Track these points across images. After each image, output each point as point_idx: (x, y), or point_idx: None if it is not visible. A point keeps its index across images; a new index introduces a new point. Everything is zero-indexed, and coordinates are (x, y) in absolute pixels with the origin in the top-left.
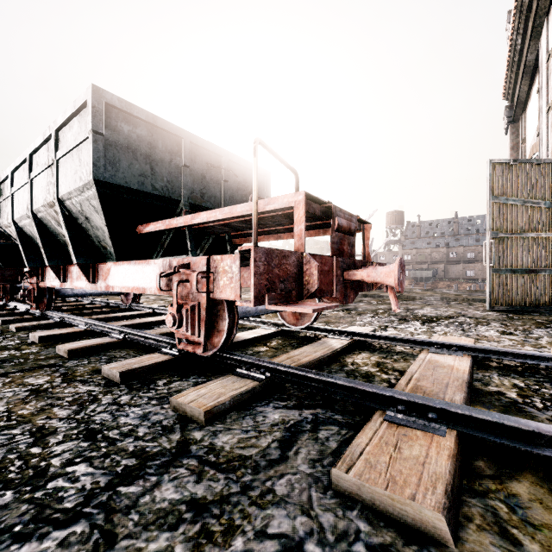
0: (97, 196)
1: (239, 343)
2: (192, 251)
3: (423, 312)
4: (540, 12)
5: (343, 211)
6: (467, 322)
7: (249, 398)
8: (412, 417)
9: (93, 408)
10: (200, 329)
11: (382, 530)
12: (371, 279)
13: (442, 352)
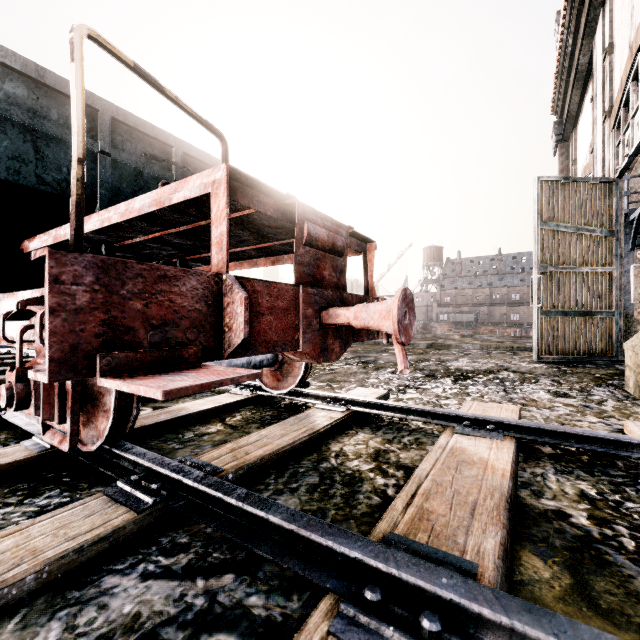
0: None
1: (178, 420)
2: None
3: (457, 365)
4: (595, 2)
5: (321, 215)
6: (510, 378)
7: (102, 552)
8: (389, 624)
9: None
10: (65, 408)
11: None
12: (360, 322)
13: (472, 432)
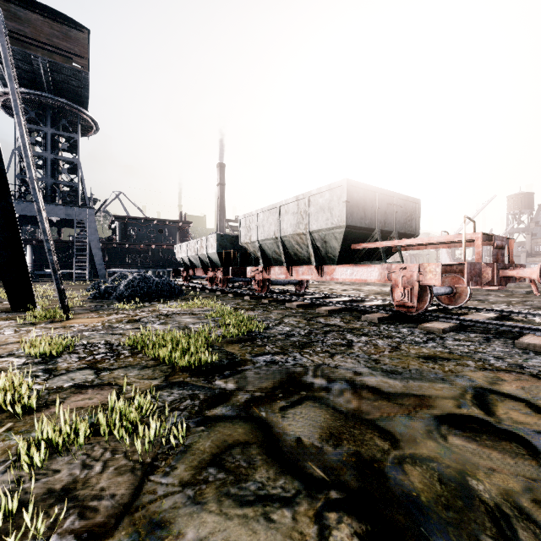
0: (343, 232)
1: None
2: (384, 258)
3: None
4: None
5: (498, 236)
6: None
7: (455, 329)
8: None
9: (382, 327)
10: (414, 299)
11: (538, 353)
12: (519, 275)
13: None
